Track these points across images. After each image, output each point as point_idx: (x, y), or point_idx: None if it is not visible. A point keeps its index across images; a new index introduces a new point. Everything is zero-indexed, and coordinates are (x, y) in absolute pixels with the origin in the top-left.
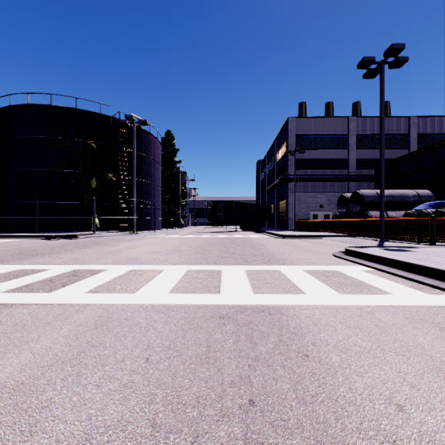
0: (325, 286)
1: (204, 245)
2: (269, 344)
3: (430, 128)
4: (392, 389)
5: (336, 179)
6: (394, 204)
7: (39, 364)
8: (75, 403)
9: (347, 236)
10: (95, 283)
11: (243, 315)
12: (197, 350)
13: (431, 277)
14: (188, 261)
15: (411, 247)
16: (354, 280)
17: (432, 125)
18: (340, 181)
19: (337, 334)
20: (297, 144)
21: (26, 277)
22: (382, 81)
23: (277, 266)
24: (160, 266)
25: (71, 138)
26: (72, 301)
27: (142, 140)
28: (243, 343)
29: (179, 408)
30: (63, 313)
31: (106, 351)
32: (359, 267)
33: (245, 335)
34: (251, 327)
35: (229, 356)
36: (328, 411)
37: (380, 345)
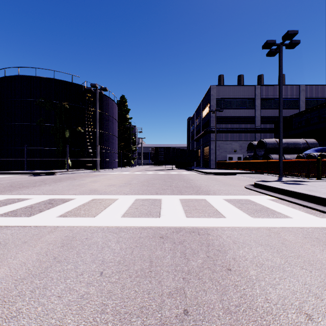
0: (241, 212)
1: (149, 179)
2: (199, 260)
3: (315, 93)
4: (301, 299)
5: (246, 131)
6: (289, 149)
7: (14, 278)
8: (39, 313)
9: (254, 173)
10: (65, 209)
11: (178, 235)
12: (141, 264)
13: (320, 205)
14: (136, 192)
15: (303, 181)
16: (262, 207)
17: (316, 91)
18: (249, 133)
19: (252, 251)
20: (217, 105)
21: (13, 204)
22: (281, 58)
23: (203, 196)
24: (115, 196)
25: (50, 101)
26: (46, 224)
27: (103, 102)
28: (178, 259)
29: (125, 318)
30: (38, 233)
31: (69, 266)
32: (265, 196)
33: (180, 252)
34: (184, 245)
35: (167, 270)
36: (250, 320)
37: (287, 261)
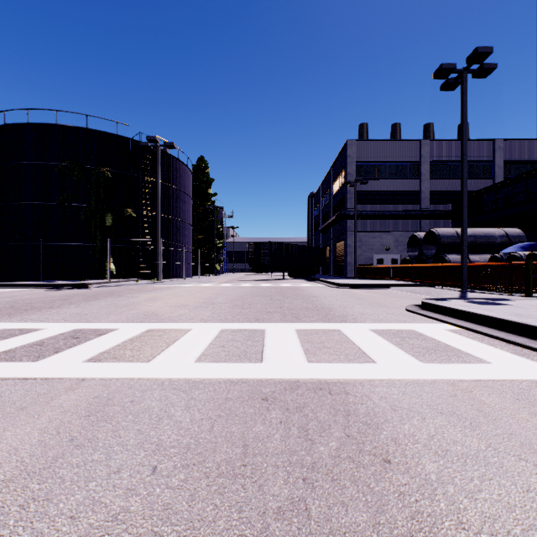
0: (401, 352)
1: (244, 296)
2: (332, 442)
3: (519, 154)
4: (524, 522)
5: (405, 215)
6: (477, 245)
7: None
8: None
9: (420, 285)
10: (99, 348)
11: (294, 395)
12: (228, 452)
13: None
14: (222, 318)
15: (504, 299)
16: (438, 343)
17: (521, 150)
18: (410, 218)
19: (427, 424)
20: (358, 173)
21: (10, 339)
22: (464, 93)
23: (336, 324)
24: (187, 324)
25: (80, 165)
26: (63, 374)
27: (169, 167)
28: (295, 441)
29: None
30: (47, 392)
31: (96, 455)
32: (440, 325)
33: (298, 427)
34: (305, 414)
35: (274, 462)
36: None
37: (491, 444)
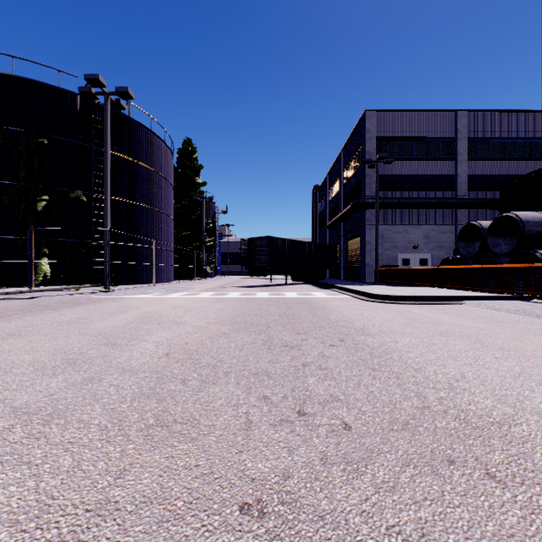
0: None
1: (212, 329)
2: None
3: None
4: None
5: (439, 204)
6: None
7: None
8: None
9: (508, 297)
10: None
11: None
12: None
13: None
14: None
15: None
16: None
17: None
18: (445, 208)
19: None
20: (378, 151)
21: None
22: None
23: None
24: None
25: (2, 126)
26: None
27: (137, 139)
28: None
29: None
30: None
31: None
32: None
33: None
34: None
35: None
36: None
37: None
